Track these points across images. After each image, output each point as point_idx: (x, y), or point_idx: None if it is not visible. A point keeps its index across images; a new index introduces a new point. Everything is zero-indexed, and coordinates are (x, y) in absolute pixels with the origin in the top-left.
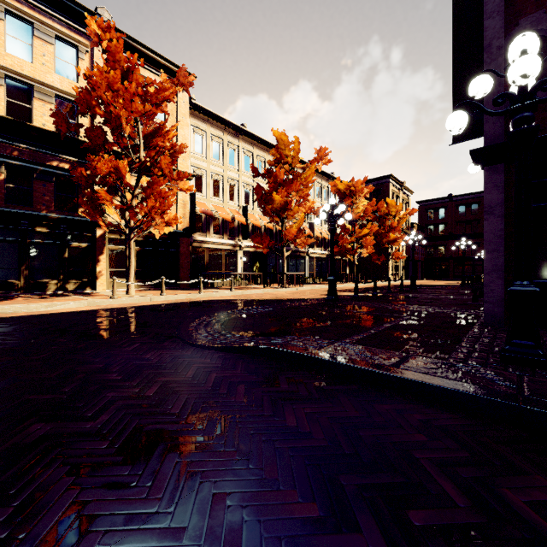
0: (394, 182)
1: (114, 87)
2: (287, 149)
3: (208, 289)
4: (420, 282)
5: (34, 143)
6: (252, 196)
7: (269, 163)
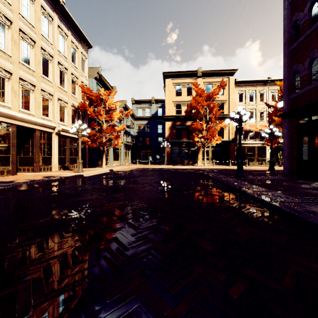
0: None
1: (198, 100)
2: None
3: None
4: None
5: (182, 120)
6: None
7: (278, 98)
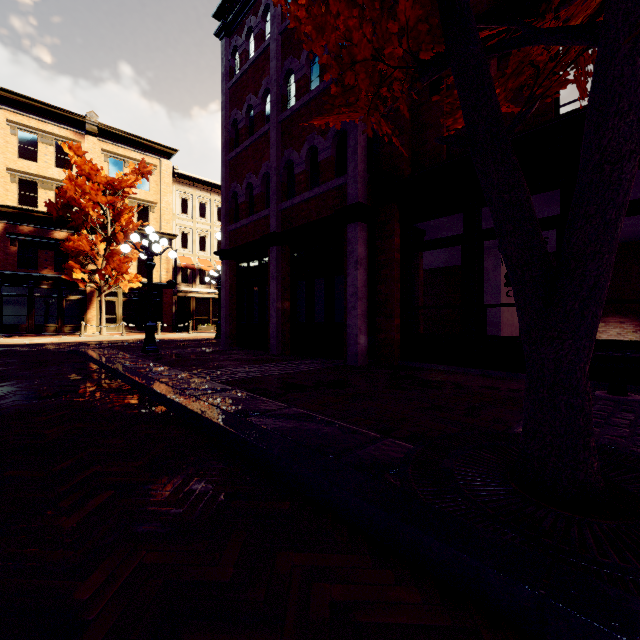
0: None
1: (83, 187)
2: None
3: (181, 332)
4: None
5: (39, 222)
6: None
7: None
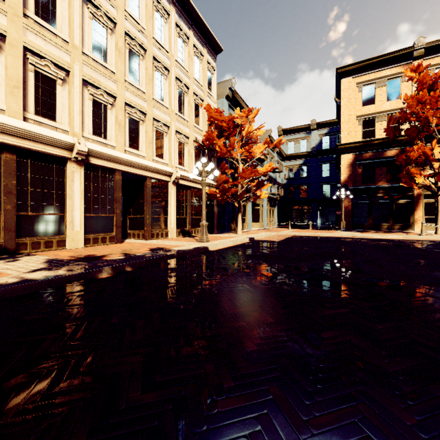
0: None
1: (422, 100)
2: None
3: None
4: None
5: (375, 147)
6: None
7: None
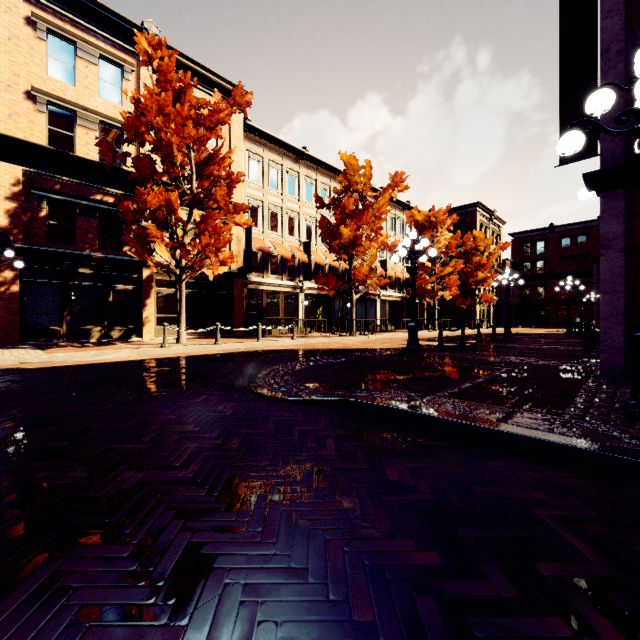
0: (482, 211)
1: (166, 111)
2: (357, 174)
3: (266, 337)
4: (514, 330)
5: (77, 175)
6: (315, 230)
7: (336, 192)
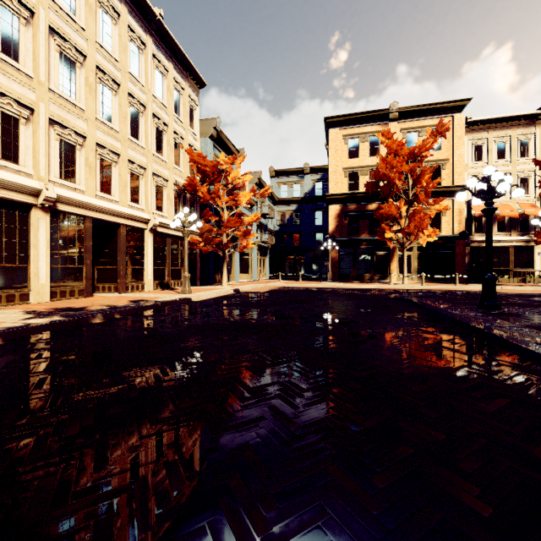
0: None
1: (391, 163)
2: None
3: (477, 284)
4: None
5: (359, 200)
6: None
7: None
